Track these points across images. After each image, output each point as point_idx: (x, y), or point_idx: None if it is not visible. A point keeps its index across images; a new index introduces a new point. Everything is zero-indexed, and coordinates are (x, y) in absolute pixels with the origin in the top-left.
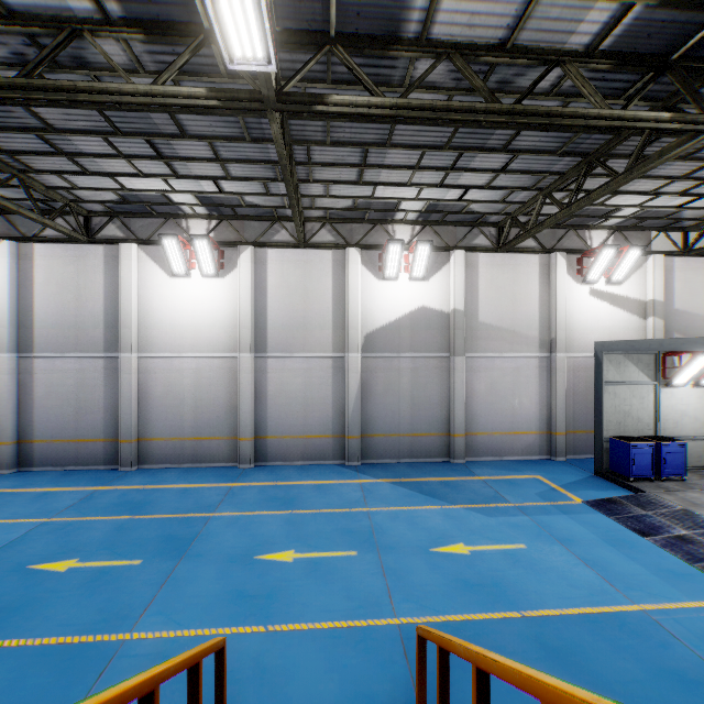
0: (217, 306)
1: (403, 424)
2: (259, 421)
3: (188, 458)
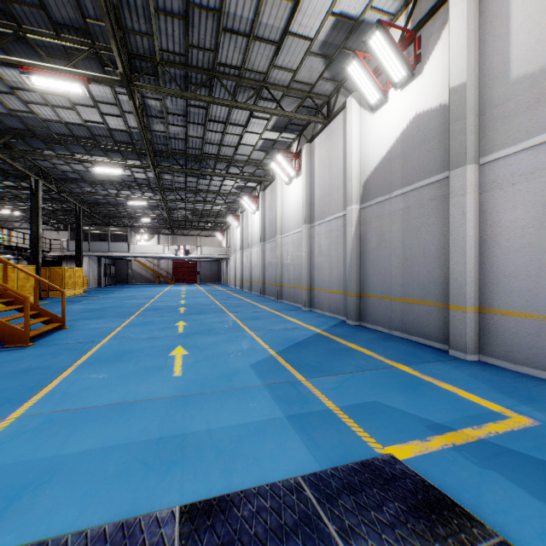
0: (299, 196)
1: (394, 284)
2: (312, 276)
3: (292, 299)
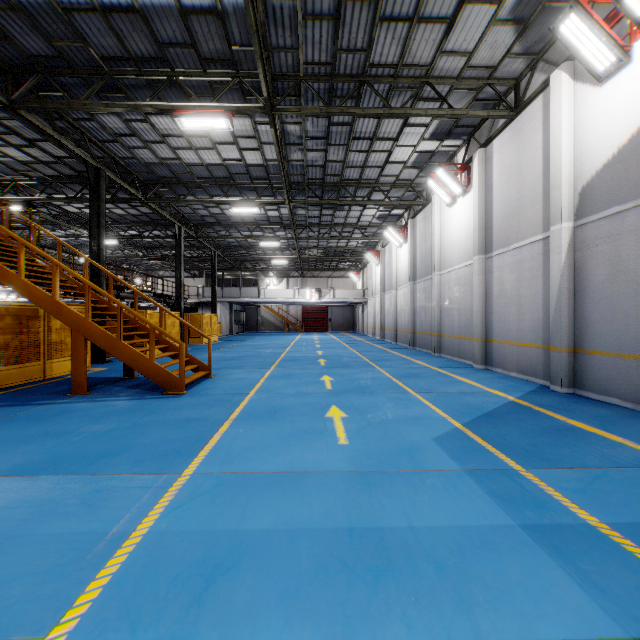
0: (467, 219)
1: None
2: (487, 324)
3: (456, 352)
